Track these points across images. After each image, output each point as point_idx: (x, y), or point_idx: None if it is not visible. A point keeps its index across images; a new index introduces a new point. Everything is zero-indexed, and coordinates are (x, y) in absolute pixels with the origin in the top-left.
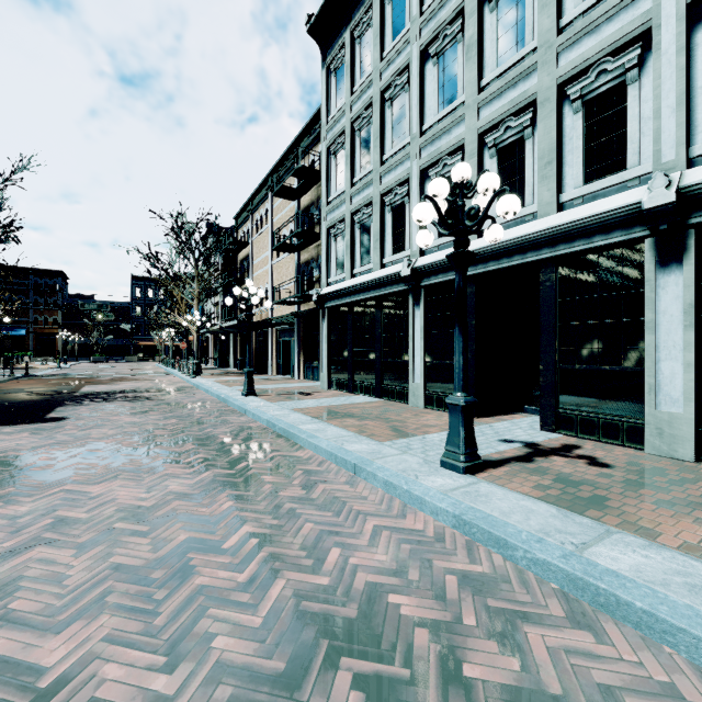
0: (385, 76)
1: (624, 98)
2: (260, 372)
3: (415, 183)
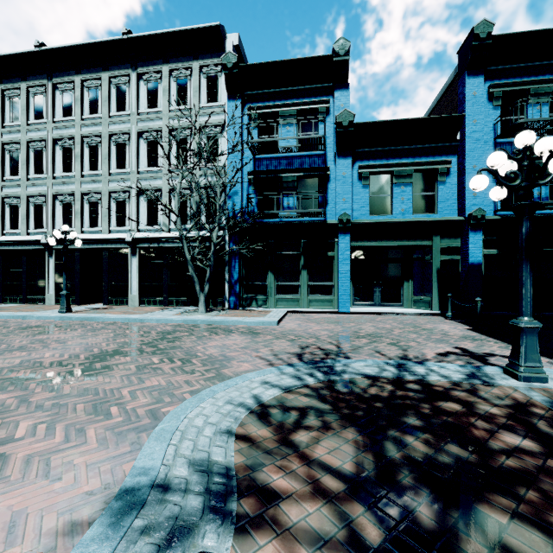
0: (30, 134)
1: (126, 205)
2: None
3: (50, 199)
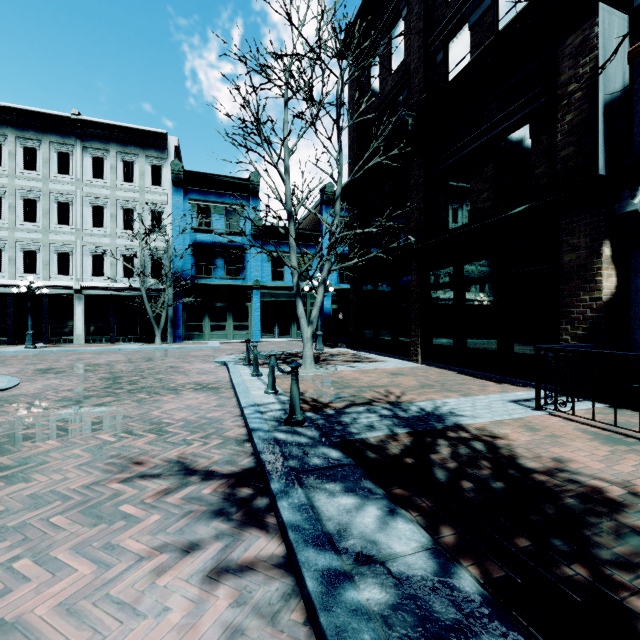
0: None
1: (69, 257)
2: None
3: None
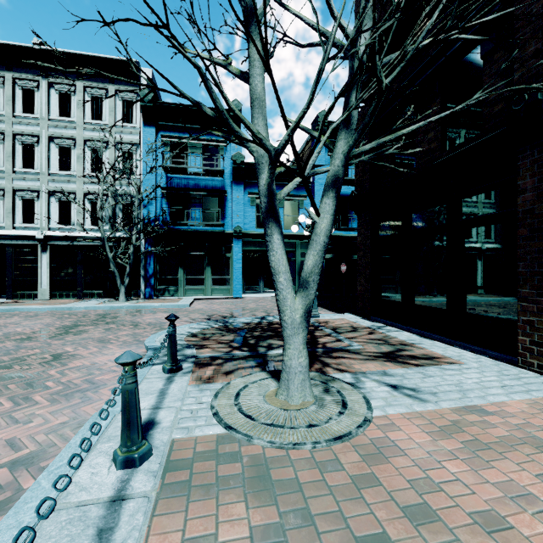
0: None
1: (34, 204)
2: None
3: None
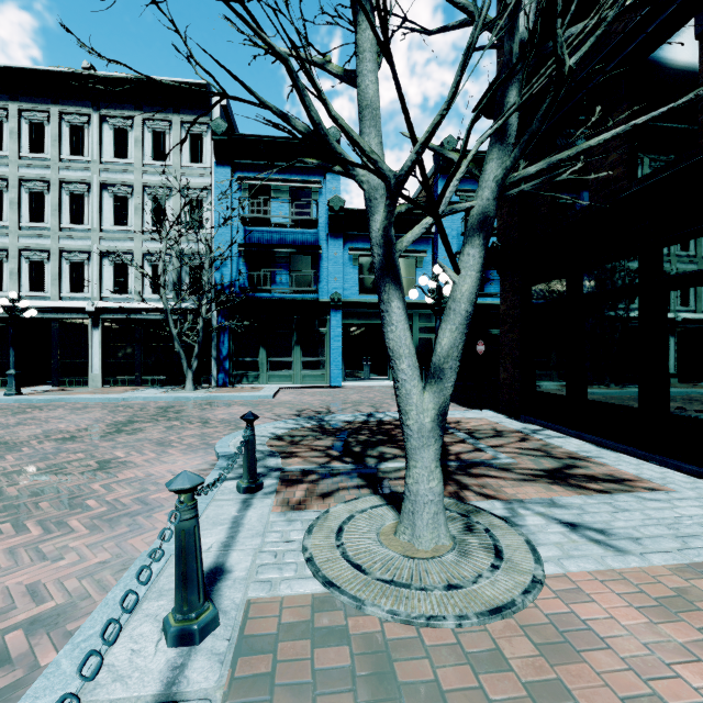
0: None
1: (84, 268)
2: None
3: None
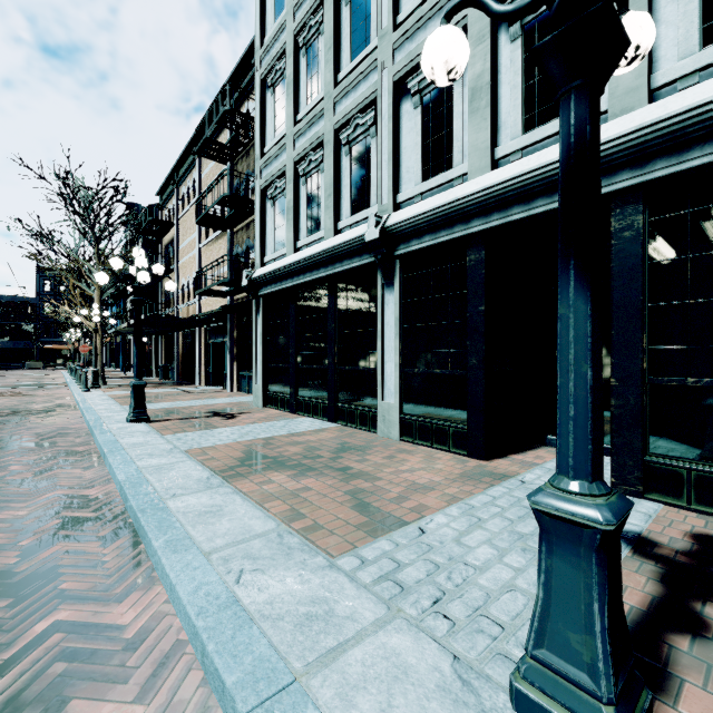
0: None
1: None
2: (187, 382)
3: (385, 103)
